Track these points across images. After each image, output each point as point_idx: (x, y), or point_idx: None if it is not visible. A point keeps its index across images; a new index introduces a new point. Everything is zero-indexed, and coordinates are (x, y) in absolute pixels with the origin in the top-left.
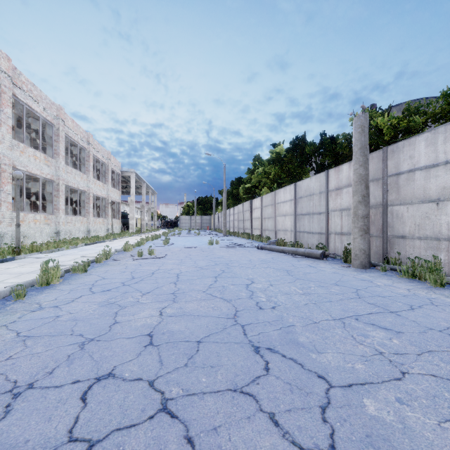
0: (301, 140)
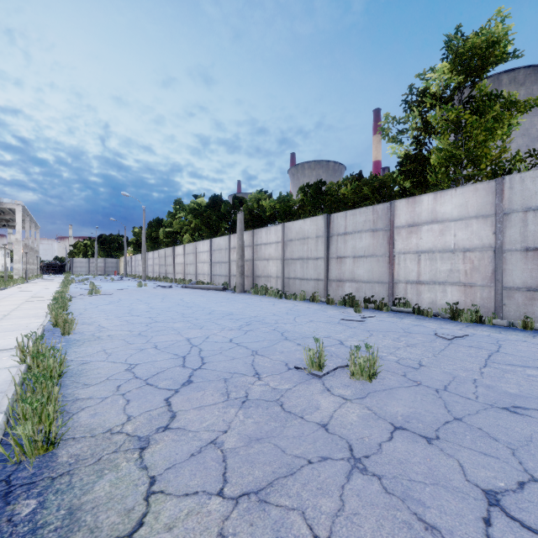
0: (218, 200)
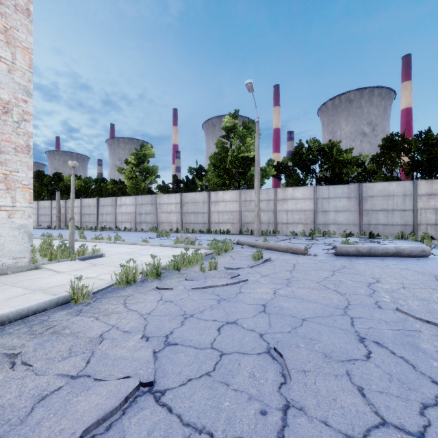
0: (42, 175)
